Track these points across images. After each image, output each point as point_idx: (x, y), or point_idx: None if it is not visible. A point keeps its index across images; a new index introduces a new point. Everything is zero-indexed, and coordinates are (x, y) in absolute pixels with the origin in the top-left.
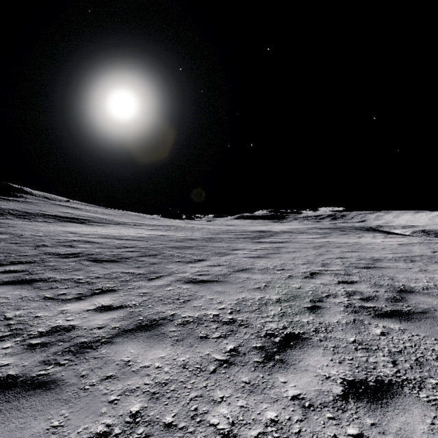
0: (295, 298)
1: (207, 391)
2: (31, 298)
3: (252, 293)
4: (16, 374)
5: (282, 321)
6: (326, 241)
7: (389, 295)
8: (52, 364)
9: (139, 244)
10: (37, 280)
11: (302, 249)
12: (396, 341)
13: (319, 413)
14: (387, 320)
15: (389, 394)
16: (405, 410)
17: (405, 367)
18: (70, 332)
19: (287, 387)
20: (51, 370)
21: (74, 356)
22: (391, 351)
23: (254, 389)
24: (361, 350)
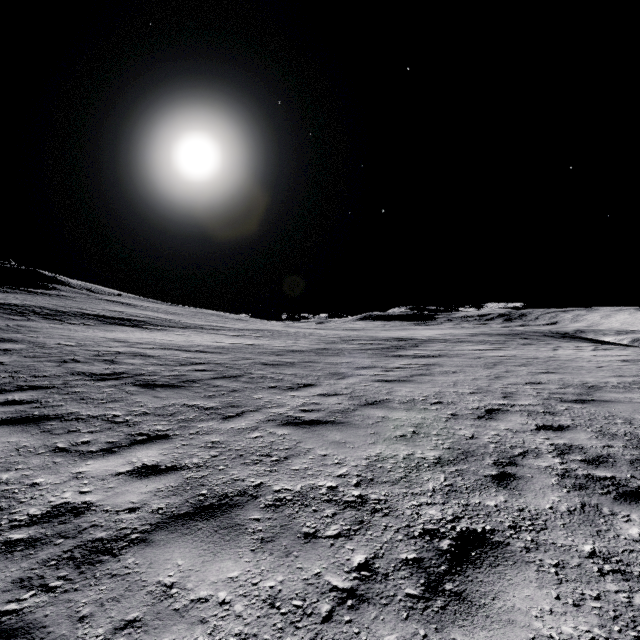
0: (467, 457)
1: None
2: (32, 450)
3: (392, 445)
4: None
5: (449, 503)
6: (502, 354)
7: (633, 454)
8: (33, 587)
9: (215, 359)
10: (50, 418)
11: (466, 368)
12: None
13: None
14: None
15: None
16: None
17: None
18: (81, 518)
19: None
20: (29, 602)
21: (77, 570)
22: None
23: None
24: (611, 574)
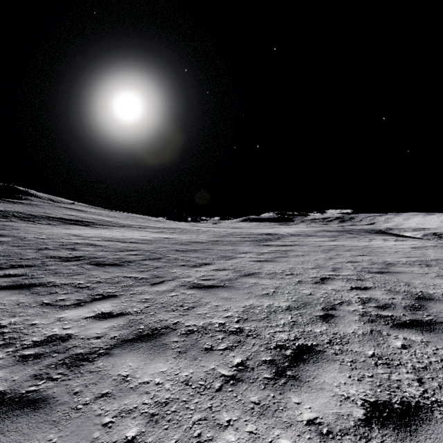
0: (306, 306)
1: (212, 413)
2: (28, 304)
3: (260, 299)
4: (4, 389)
5: (293, 331)
6: (335, 244)
7: (406, 302)
8: (44, 379)
9: (143, 247)
10: (37, 285)
11: (310, 252)
12: (420, 355)
13: (340, 441)
14: (407, 331)
15: (418, 419)
16: (438, 439)
17: (433, 387)
18: (66, 342)
19: (301, 409)
20: (42, 386)
21: (69, 369)
22: (415, 367)
23: (264, 411)
24: (381, 365)
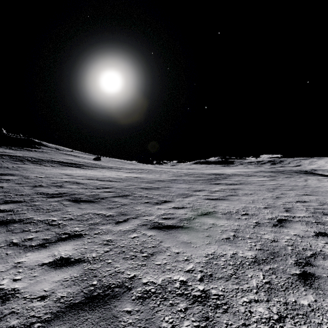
0: (274, 257)
1: None
2: None
3: (221, 246)
4: None
5: (272, 301)
6: (276, 183)
7: None
8: None
9: (116, 185)
10: (15, 222)
11: (257, 191)
12: None
13: None
14: None
15: None
16: None
17: None
18: (5, 304)
19: None
20: None
21: None
22: None
23: None
24: None
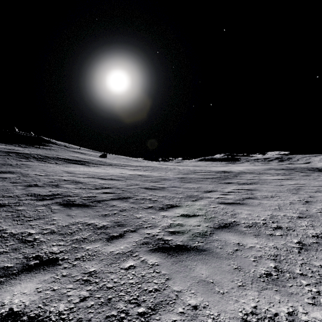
0: None
1: None
2: None
3: (263, 292)
4: None
5: None
6: (295, 183)
7: None
8: None
9: (117, 184)
10: None
11: (278, 193)
12: None
13: None
14: None
15: None
16: None
17: None
18: None
19: None
20: None
21: None
22: None
23: None
24: None
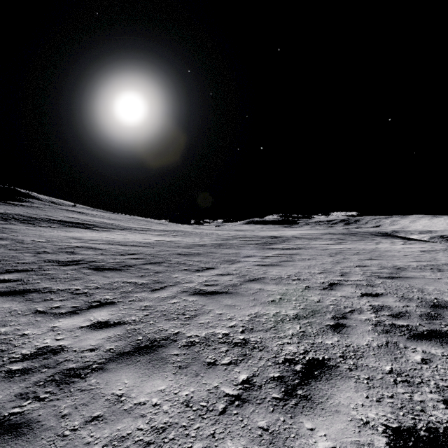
0: (315, 314)
1: (215, 442)
2: (20, 312)
3: (265, 307)
4: None
5: (302, 343)
6: (341, 247)
7: (421, 311)
8: (30, 398)
9: (145, 251)
10: (31, 291)
11: (317, 256)
12: (442, 371)
13: None
14: (426, 343)
15: None
16: None
17: None
18: (58, 355)
19: (315, 437)
20: (27, 407)
21: (58, 387)
22: (438, 385)
23: (274, 439)
24: (401, 383)
